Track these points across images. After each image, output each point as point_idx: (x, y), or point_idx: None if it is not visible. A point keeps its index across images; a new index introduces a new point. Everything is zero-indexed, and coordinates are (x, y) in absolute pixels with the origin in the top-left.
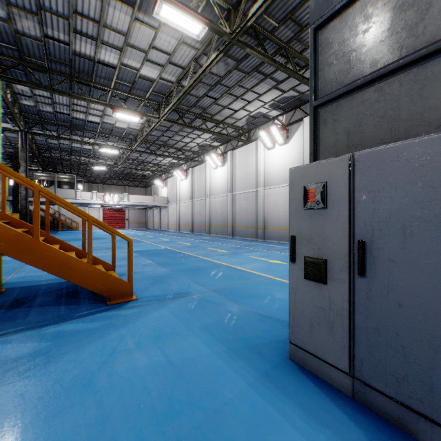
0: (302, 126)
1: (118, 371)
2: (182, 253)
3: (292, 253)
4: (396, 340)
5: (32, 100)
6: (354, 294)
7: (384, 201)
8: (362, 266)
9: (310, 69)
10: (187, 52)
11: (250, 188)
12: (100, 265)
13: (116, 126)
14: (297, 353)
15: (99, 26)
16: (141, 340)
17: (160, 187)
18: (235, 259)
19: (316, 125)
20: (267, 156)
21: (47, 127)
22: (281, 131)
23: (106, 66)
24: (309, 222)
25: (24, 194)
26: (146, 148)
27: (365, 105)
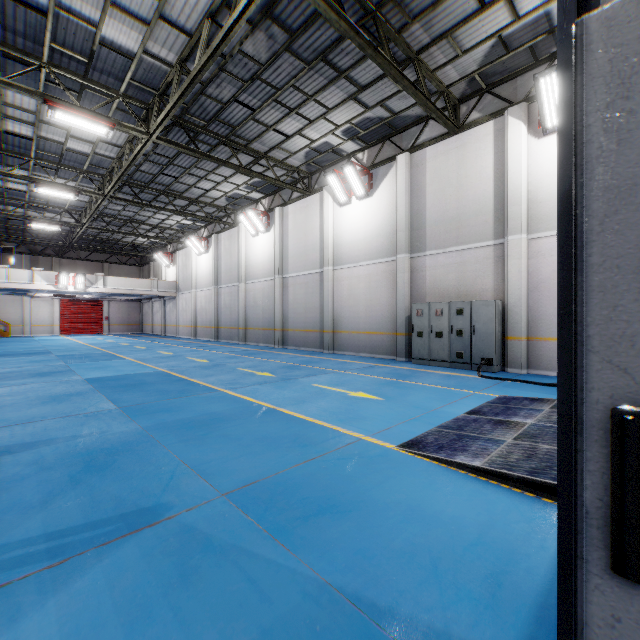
0: (394, 169)
1: None
2: (186, 381)
3: (637, 525)
4: None
5: None
6: None
7: None
8: None
9: None
10: None
11: (311, 268)
12: None
13: (68, 148)
14: None
15: None
16: None
17: (165, 265)
18: (286, 392)
19: None
20: (338, 217)
21: None
22: (361, 177)
23: (23, 6)
24: None
25: None
26: (133, 195)
27: None
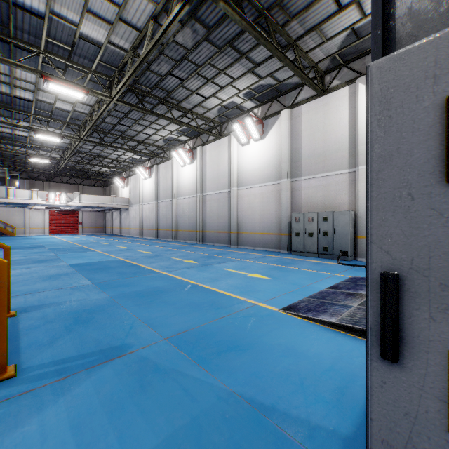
0: (279, 120)
1: None
2: (137, 266)
3: (392, 332)
4: None
5: None
6: None
7: None
8: None
9: None
10: (142, 7)
11: (222, 188)
12: None
13: (56, 107)
14: None
15: None
16: None
17: (121, 186)
18: (205, 273)
19: (386, 8)
20: (240, 153)
21: None
22: (256, 125)
23: (28, 13)
24: None
25: None
26: (100, 139)
27: None
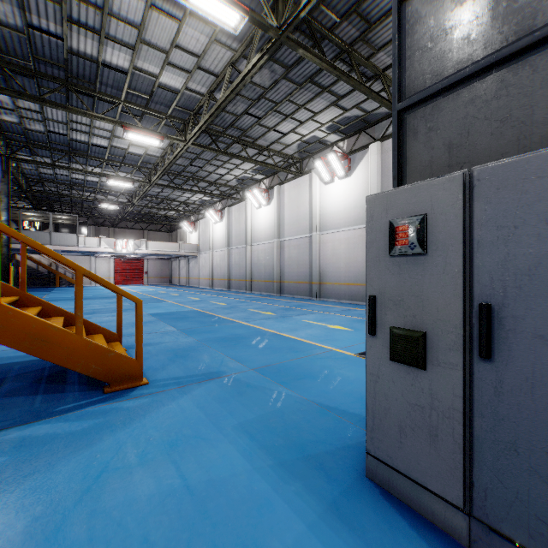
0: (368, 154)
1: (106, 507)
2: (214, 316)
3: (371, 321)
4: (547, 465)
5: (16, 115)
6: (472, 387)
7: (524, 242)
8: (487, 344)
9: (393, 58)
10: (221, 54)
11: (302, 233)
12: (101, 335)
13: (129, 152)
14: (378, 470)
15: (103, 14)
16: (148, 449)
17: (189, 231)
18: (284, 324)
19: (401, 136)
20: (323, 193)
21: (37, 151)
22: (342, 161)
23: (114, 70)
24: (397, 275)
25: (6, 239)
26: (169, 181)
27: (476, 104)
